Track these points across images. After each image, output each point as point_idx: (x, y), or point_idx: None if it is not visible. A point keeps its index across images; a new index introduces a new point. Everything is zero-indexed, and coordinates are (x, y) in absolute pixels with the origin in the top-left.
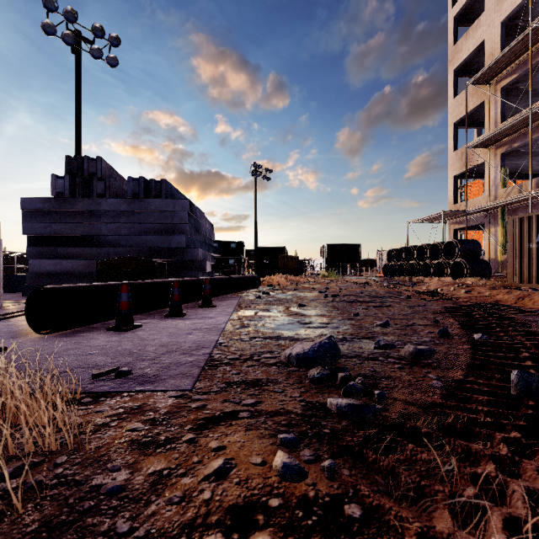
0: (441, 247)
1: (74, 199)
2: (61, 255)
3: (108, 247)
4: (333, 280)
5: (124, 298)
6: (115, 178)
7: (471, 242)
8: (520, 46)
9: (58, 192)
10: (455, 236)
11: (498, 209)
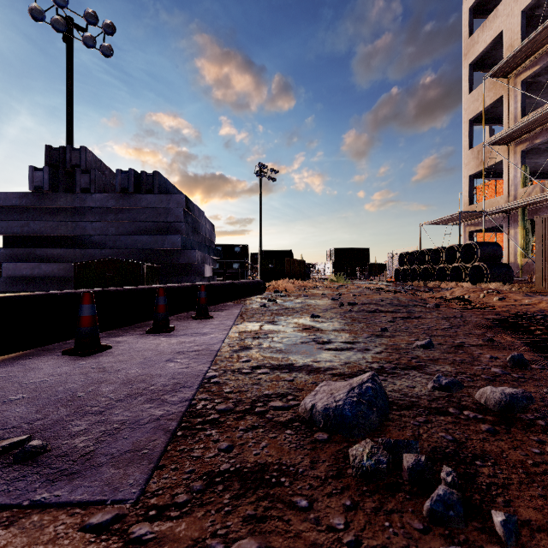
0: (458, 250)
1: (55, 194)
2: (39, 258)
3: (93, 248)
4: (343, 285)
5: (86, 311)
6: (104, 172)
7: (491, 244)
8: (543, 35)
9: (36, 186)
10: (470, 238)
11: (519, 209)
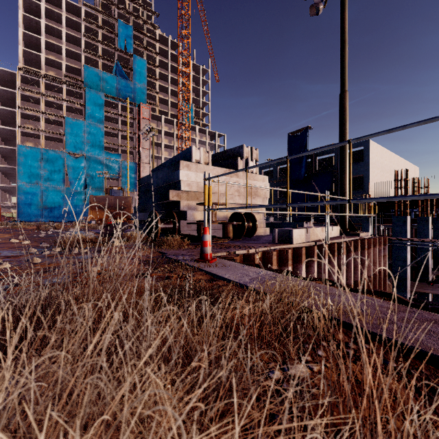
0: None
1: None
2: None
3: None
4: None
5: None
6: None
7: None
8: None
9: None
10: None
11: None
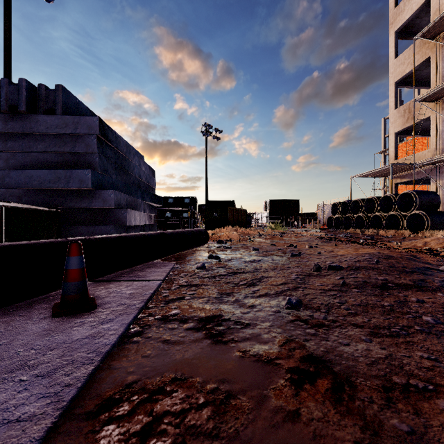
0: (394, 199)
1: None
2: None
3: None
4: (282, 232)
5: None
6: None
7: (429, 193)
8: None
9: None
10: (396, 190)
11: None
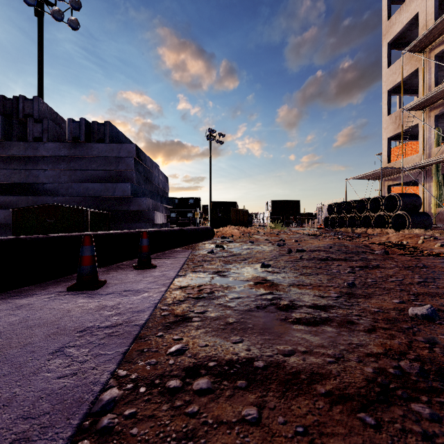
0: (382, 200)
1: (8, 142)
2: None
3: (46, 196)
4: (280, 231)
5: None
6: (60, 125)
7: (411, 195)
8: None
9: None
10: (389, 191)
11: (433, 166)
